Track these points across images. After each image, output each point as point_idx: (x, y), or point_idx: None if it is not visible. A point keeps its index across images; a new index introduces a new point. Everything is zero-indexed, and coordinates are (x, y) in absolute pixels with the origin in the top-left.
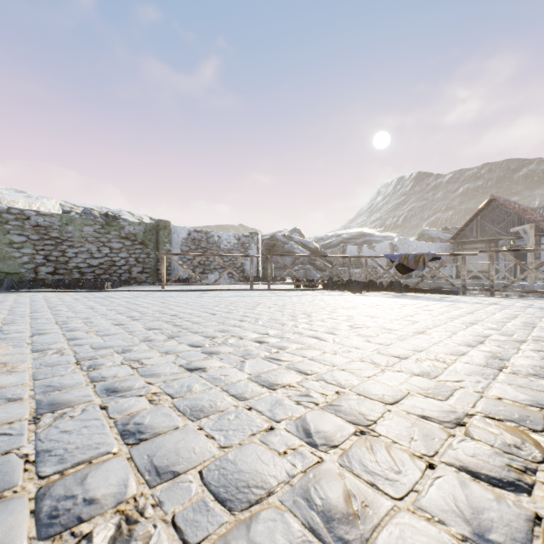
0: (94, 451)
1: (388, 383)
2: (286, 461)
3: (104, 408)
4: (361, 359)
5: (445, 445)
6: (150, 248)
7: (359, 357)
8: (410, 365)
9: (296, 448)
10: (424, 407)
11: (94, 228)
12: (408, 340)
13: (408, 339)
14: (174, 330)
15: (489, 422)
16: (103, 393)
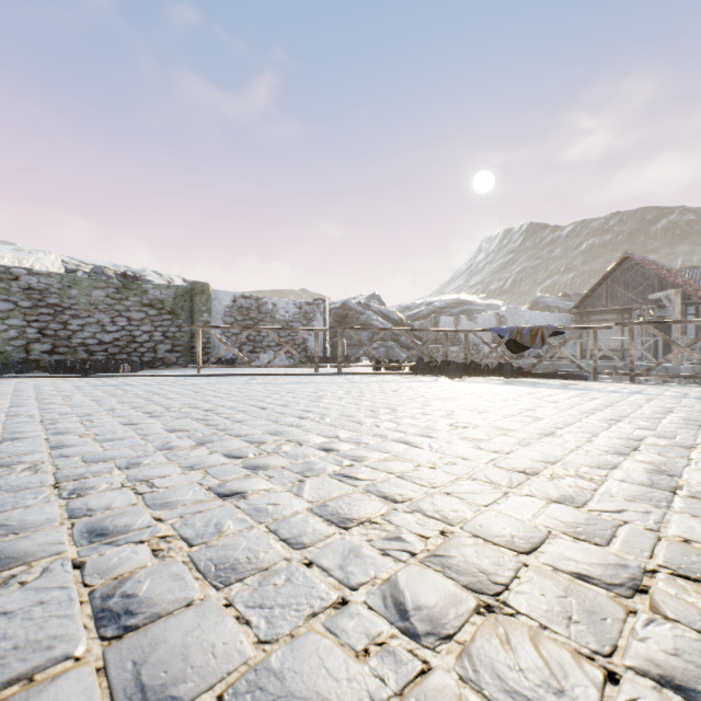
0: (43, 655)
1: (516, 516)
2: (369, 670)
3: (79, 566)
4: (472, 475)
5: (626, 632)
6: (182, 319)
7: (469, 473)
8: (543, 486)
9: (384, 642)
10: (578, 558)
11: (107, 292)
12: (534, 446)
13: (533, 444)
14: (207, 432)
15: (682, 584)
16: (82, 539)
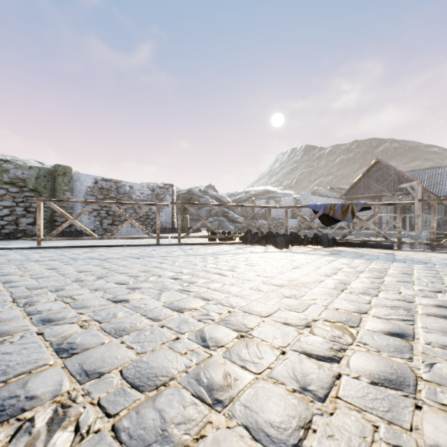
0: None
1: None
2: None
3: None
4: None
5: None
6: (44, 196)
7: None
8: None
9: None
10: None
11: None
12: None
13: None
14: None
15: None
16: None
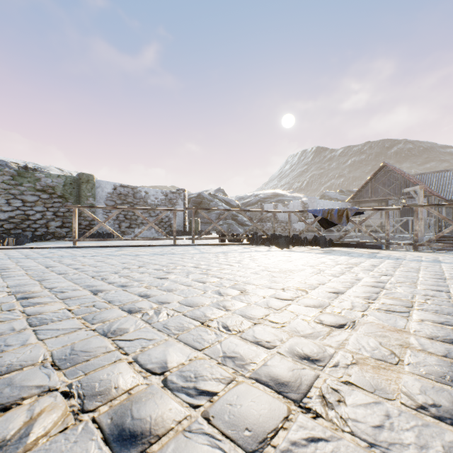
0: None
1: None
2: None
3: None
4: None
5: None
6: (70, 202)
7: None
8: None
9: None
10: None
11: (3, 178)
12: None
13: None
14: None
15: None
16: None
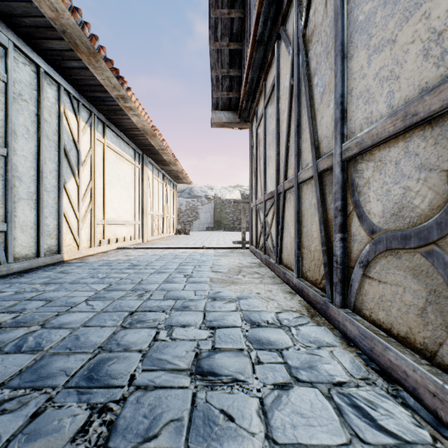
0: None
1: None
2: None
3: None
4: None
5: None
6: None
7: None
8: None
9: None
10: None
11: None
12: None
13: None
14: None
15: None
16: None
